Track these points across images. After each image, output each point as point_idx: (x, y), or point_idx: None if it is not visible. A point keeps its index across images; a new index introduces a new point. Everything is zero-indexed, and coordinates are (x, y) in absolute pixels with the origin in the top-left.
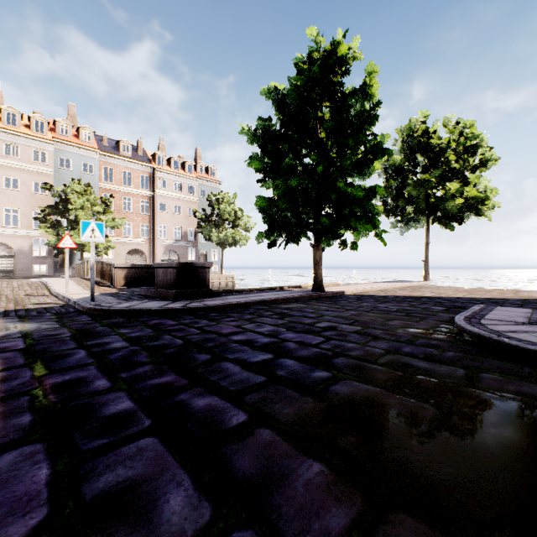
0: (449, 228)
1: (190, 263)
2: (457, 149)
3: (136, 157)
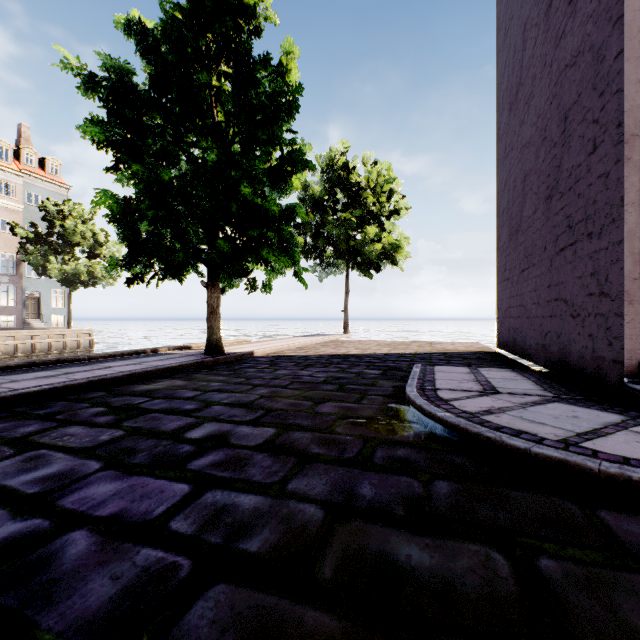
0: (368, 276)
1: None
2: (376, 191)
3: None
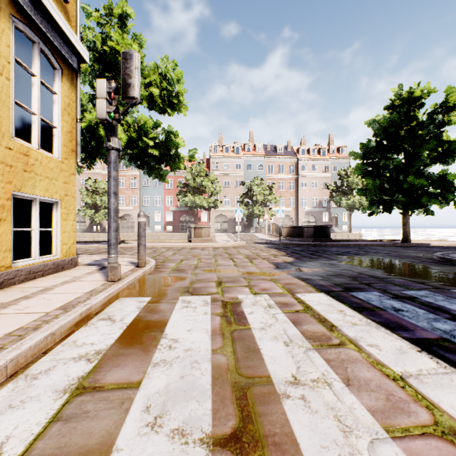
0: None
1: (321, 225)
2: None
3: (286, 153)
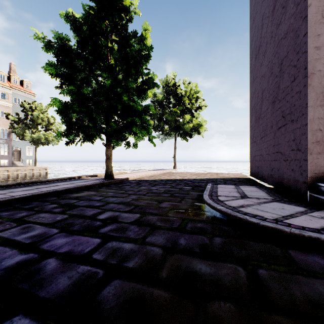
0: (186, 140)
1: None
2: (190, 97)
3: None
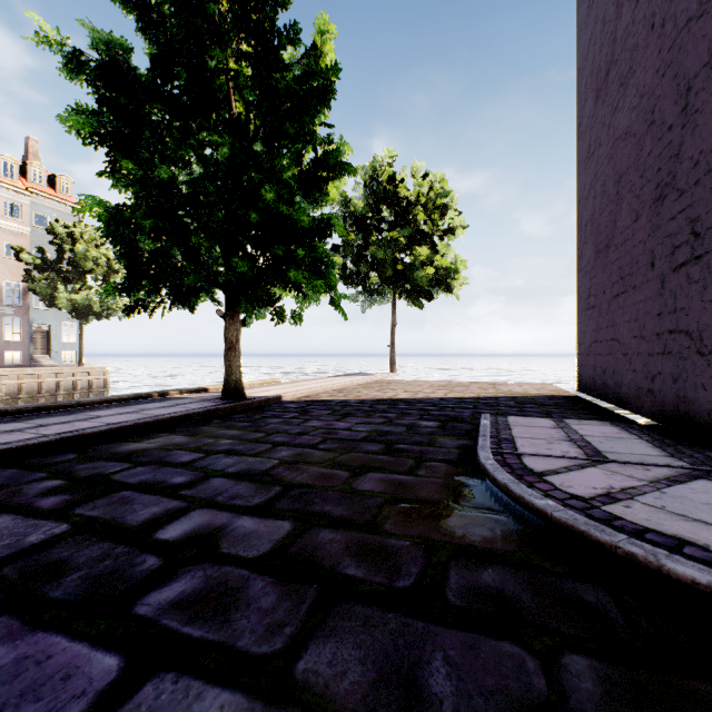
0: (418, 305)
1: None
2: (428, 206)
3: None
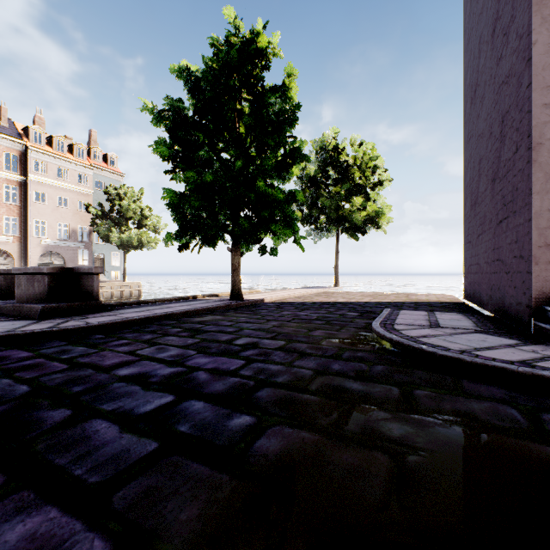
0: (355, 238)
1: (71, 269)
2: (362, 167)
3: None
